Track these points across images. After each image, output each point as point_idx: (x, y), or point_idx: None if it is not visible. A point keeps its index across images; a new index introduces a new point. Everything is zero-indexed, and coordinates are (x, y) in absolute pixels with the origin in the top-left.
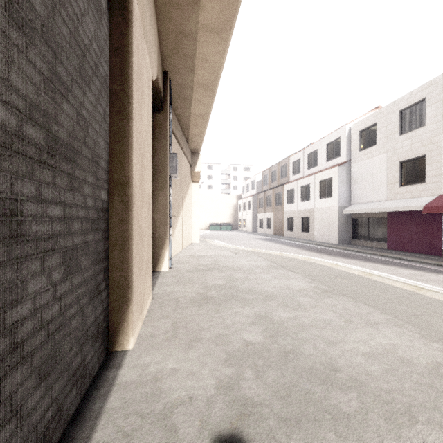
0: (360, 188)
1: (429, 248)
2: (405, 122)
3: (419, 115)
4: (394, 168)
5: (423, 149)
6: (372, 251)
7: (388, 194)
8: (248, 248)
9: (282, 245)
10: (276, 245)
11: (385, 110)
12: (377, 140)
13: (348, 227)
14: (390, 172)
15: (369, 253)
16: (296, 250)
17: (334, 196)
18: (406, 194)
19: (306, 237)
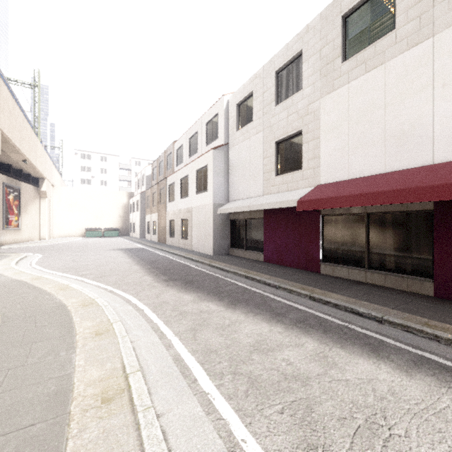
0: (237, 180)
1: (306, 260)
2: (282, 88)
3: (296, 77)
4: (271, 151)
5: (300, 122)
6: (241, 267)
7: (265, 186)
8: (32, 274)
9: (132, 260)
10: (123, 260)
11: (261, 72)
12: (254, 114)
13: (226, 232)
14: (266, 156)
15: (233, 272)
16: (133, 270)
17: (209, 189)
18: (283, 186)
19: (185, 245)
